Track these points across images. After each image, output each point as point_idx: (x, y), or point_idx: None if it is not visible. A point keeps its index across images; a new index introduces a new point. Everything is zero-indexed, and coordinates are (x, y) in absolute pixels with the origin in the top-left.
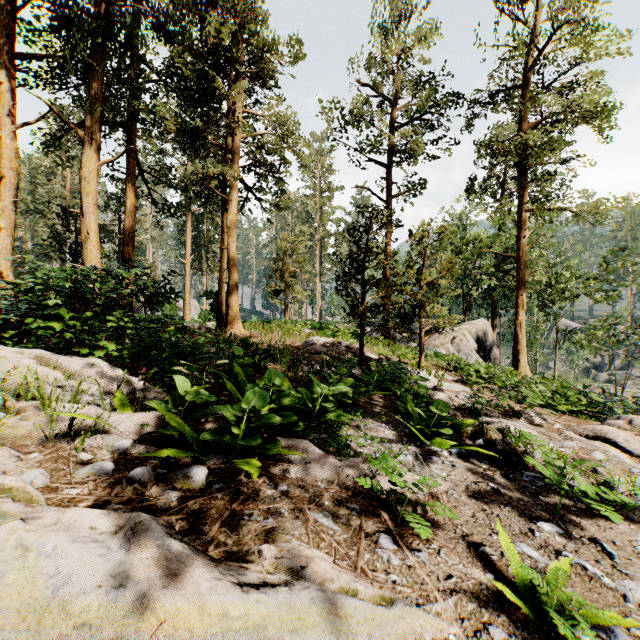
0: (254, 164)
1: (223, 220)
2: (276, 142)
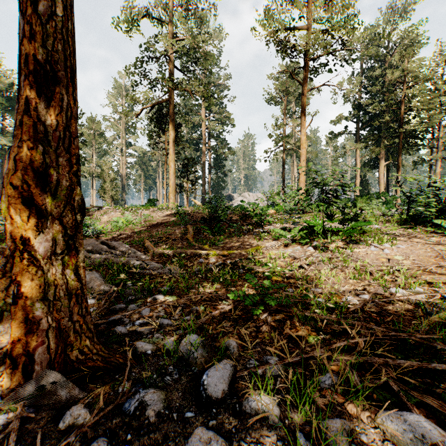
0: None
1: (430, 172)
2: None
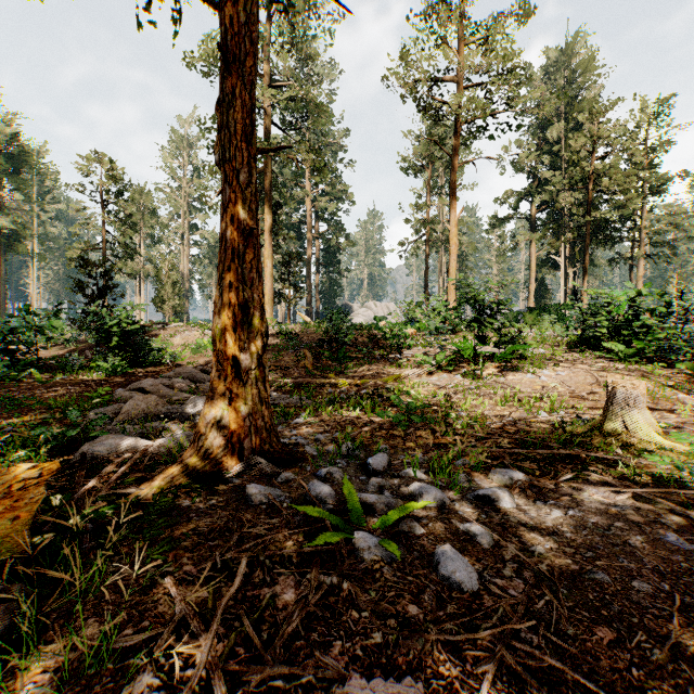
0: (653, 242)
1: (631, 275)
2: (669, 229)
